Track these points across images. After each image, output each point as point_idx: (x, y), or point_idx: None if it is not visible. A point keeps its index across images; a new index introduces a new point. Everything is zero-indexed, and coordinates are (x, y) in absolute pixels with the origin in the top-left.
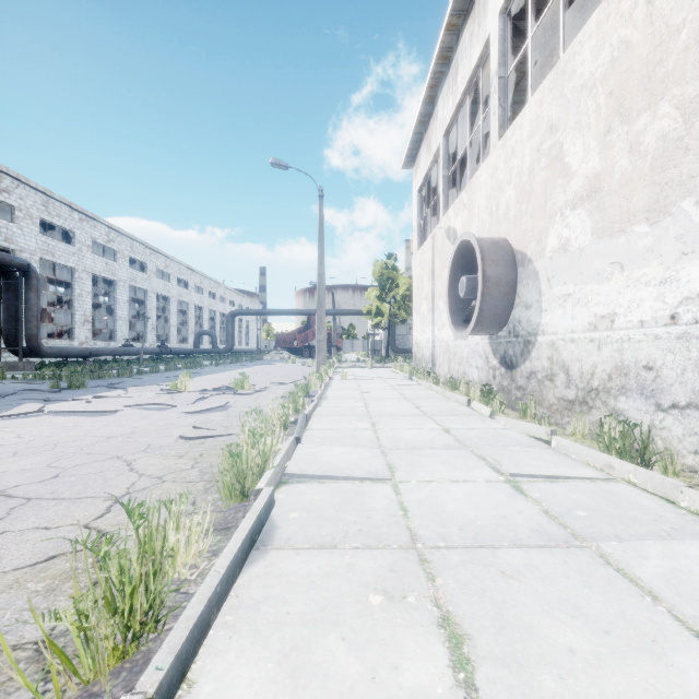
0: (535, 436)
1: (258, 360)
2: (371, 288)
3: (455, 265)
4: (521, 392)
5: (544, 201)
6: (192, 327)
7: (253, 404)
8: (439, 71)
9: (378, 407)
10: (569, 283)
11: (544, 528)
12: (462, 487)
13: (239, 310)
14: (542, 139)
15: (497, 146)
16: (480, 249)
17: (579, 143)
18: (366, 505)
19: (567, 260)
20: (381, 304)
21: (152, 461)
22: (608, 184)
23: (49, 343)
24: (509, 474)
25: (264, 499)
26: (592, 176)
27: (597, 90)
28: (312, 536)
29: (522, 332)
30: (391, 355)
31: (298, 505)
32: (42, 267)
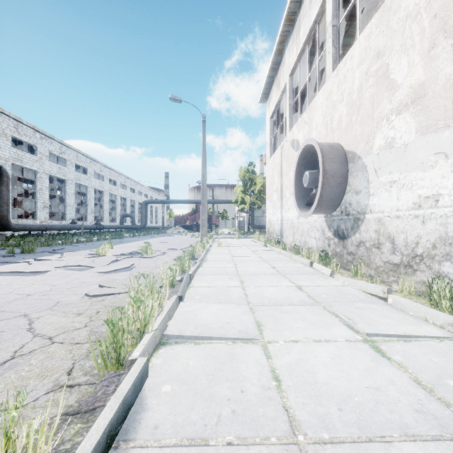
0: (372, 293)
1: (162, 233)
2: (238, 185)
3: (300, 164)
4: (351, 256)
5: (372, 111)
6: (119, 211)
7: (152, 265)
8: (286, 30)
9: (244, 268)
10: (394, 172)
11: (426, 406)
12: (326, 348)
13: (150, 200)
14: (370, 64)
15: (331, 76)
16: (320, 150)
17: (404, 61)
18: (239, 372)
19: (392, 154)
20: (244, 196)
21: (52, 319)
22: (433, 89)
23: (19, 221)
24: (366, 334)
25: (134, 376)
26: (416, 85)
27: (422, 15)
28: (182, 423)
29: (352, 212)
30: (251, 230)
31: (172, 373)
32: (16, 170)
